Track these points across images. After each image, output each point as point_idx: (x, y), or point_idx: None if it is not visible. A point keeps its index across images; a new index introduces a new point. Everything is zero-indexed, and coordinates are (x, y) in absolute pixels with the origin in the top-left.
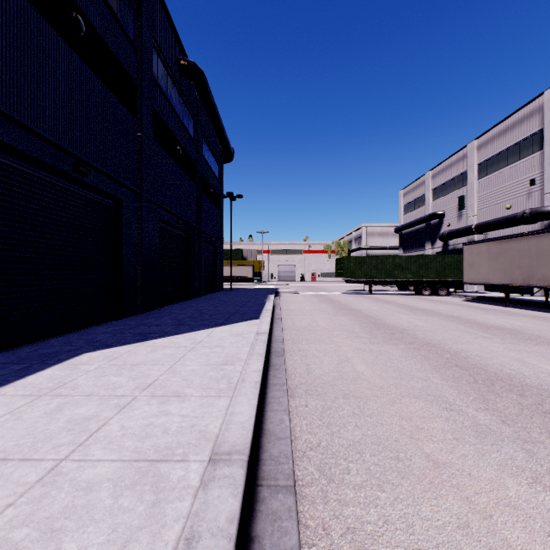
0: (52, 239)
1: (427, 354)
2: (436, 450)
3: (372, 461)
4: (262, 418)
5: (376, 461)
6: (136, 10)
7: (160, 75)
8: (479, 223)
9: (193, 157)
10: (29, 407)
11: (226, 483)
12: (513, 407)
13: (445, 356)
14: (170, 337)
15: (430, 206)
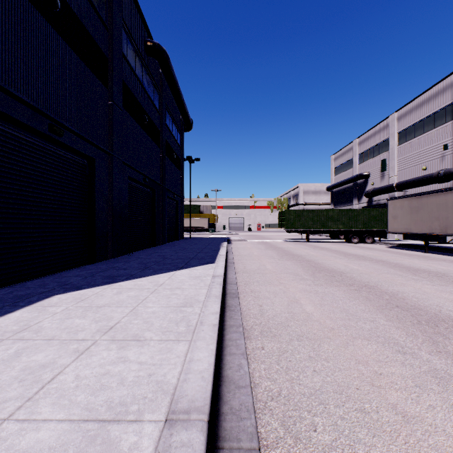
0: (30, 192)
1: (368, 295)
2: (401, 400)
3: (338, 414)
4: (221, 363)
5: (342, 414)
6: None
7: (129, 53)
8: (399, 181)
9: (158, 125)
10: None
11: None
12: None
13: (384, 297)
14: (135, 279)
15: (357, 168)
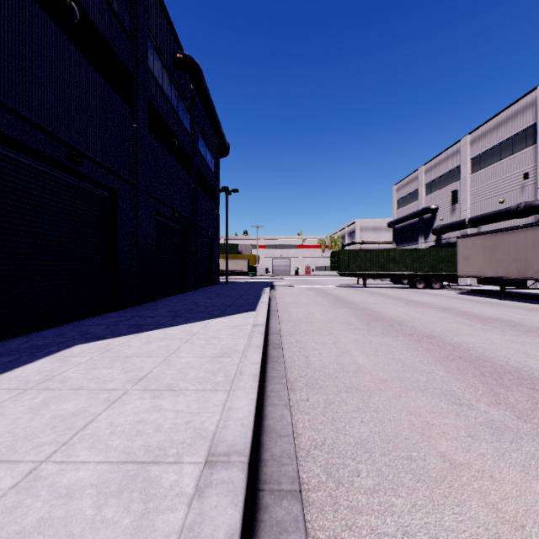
0: (46, 229)
1: (428, 346)
2: (451, 449)
3: (383, 462)
4: (262, 414)
5: (388, 462)
6: (131, 1)
7: (156, 67)
8: (472, 216)
9: (189, 151)
10: (13, 402)
11: (224, 490)
12: (526, 402)
13: (447, 348)
14: (165, 329)
15: (424, 201)
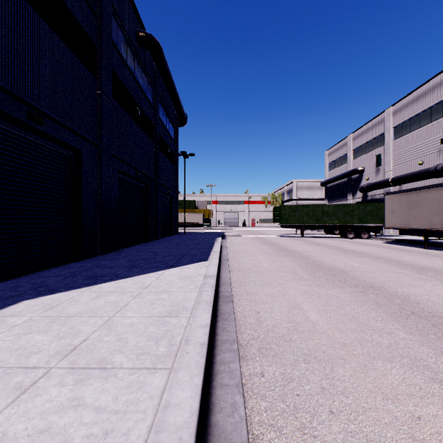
0: (6, 184)
1: (376, 299)
2: None
3: None
4: (209, 402)
5: None
6: None
7: (120, 42)
8: (395, 176)
9: (151, 119)
10: None
11: None
12: None
13: (396, 301)
14: (119, 280)
15: (352, 163)
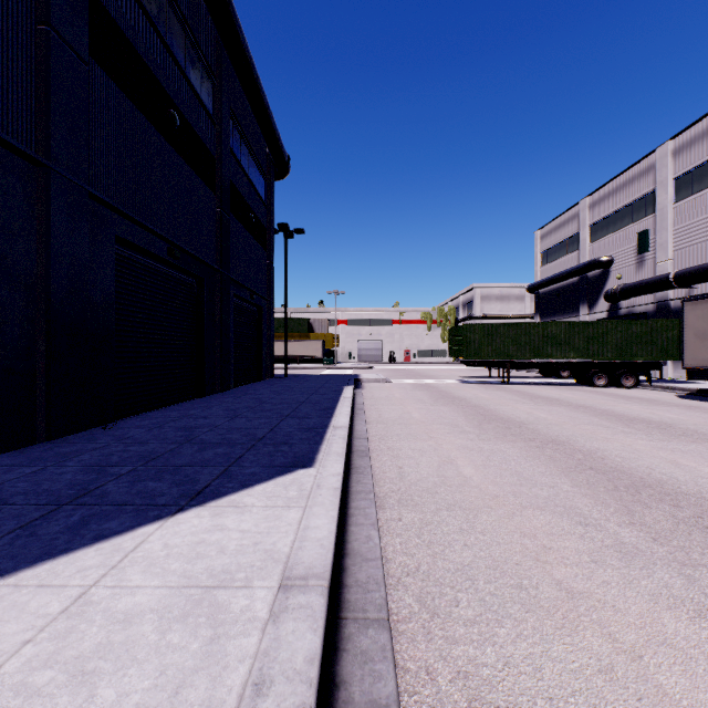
0: None
1: None
2: None
3: None
4: None
5: None
6: None
7: None
8: (682, 269)
9: (211, 147)
10: None
11: None
12: None
13: None
14: None
15: (588, 251)
